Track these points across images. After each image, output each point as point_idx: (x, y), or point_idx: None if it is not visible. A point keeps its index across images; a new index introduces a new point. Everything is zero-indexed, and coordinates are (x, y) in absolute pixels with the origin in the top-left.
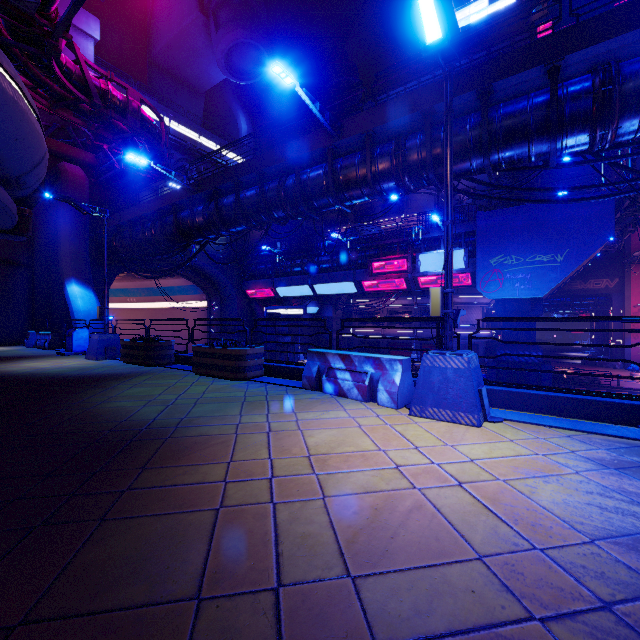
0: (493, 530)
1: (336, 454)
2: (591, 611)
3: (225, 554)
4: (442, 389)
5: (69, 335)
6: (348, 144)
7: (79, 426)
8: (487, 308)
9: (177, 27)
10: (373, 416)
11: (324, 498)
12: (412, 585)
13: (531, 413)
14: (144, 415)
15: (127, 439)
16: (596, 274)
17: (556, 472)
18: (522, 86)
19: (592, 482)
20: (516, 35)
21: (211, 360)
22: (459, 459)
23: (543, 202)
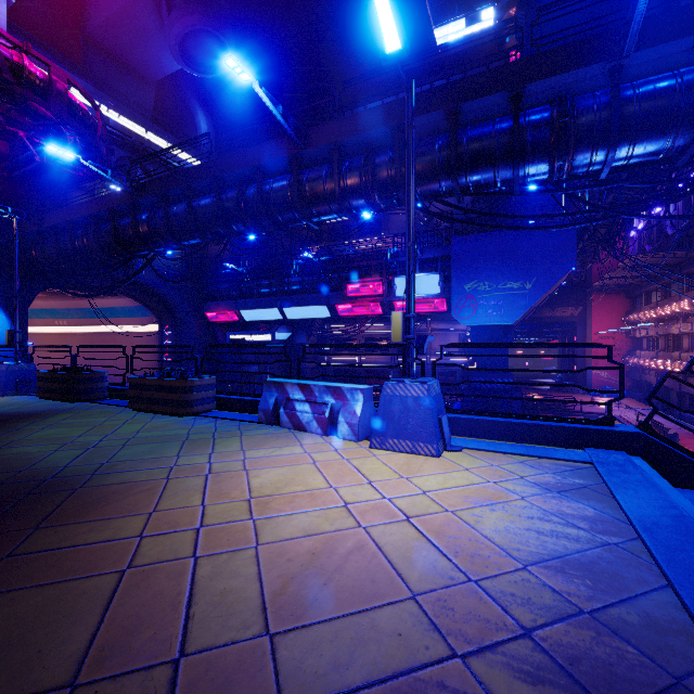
0: (432, 565)
1: (281, 495)
2: (512, 640)
3: (121, 625)
4: (402, 419)
5: None
6: (315, 155)
7: None
8: (464, 335)
9: (120, 1)
10: (331, 450)
11: (257, 546)
12: (336, 636)
13: (490, 440)
14: (53, 462)
15: (22, 493)
16: (563, 302)
17: (503, 499)
18: (488, 110)
19: (535, 507)
20: (482, 58)
21: (151, 393)
22: (412, 492)
23: (509, 229)
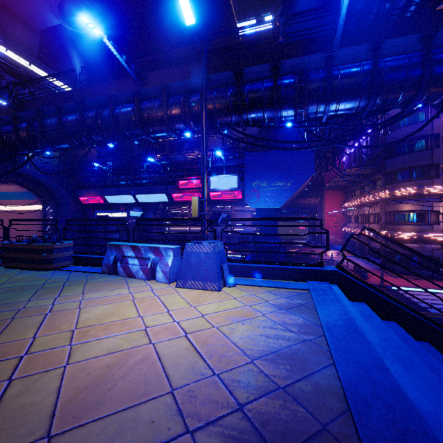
0: (192, 366)
1: (100, 325)
2: (229, 414)
3: None
4: (197, 267)
5: None
6: (151, 92)
7: None
8: (254, 214)
9: None
10: (148, 290)
11: (66, 366)
12: (104, 429)
13: (255, 279)
14: None
15: None
16: (310, 195)
17: (252, 316)
18: (260, 74)
19: (269, 320)
20: (256, 41)
21: (19, 254)
22: (194, 316)
23: (273, 148)
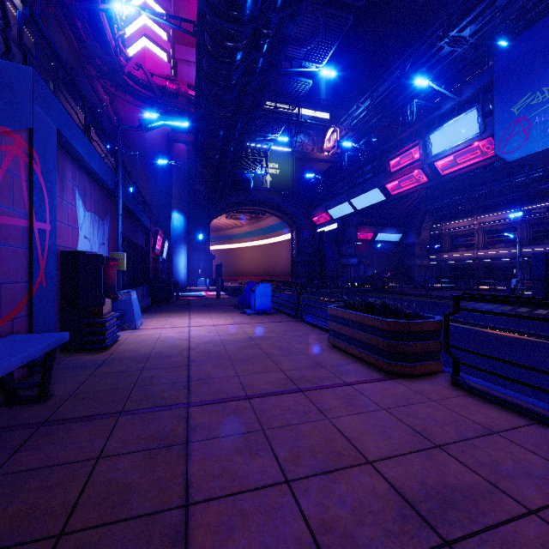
0: None
1: None
2: None
3: None
4: None
5: None
6: None
7: None
8: None
9: None
10: None
11: None
12: None
13: None
14: None
15: None
16: None
17: None
18: None
19: None
20: None
21: None
22: None
23: None
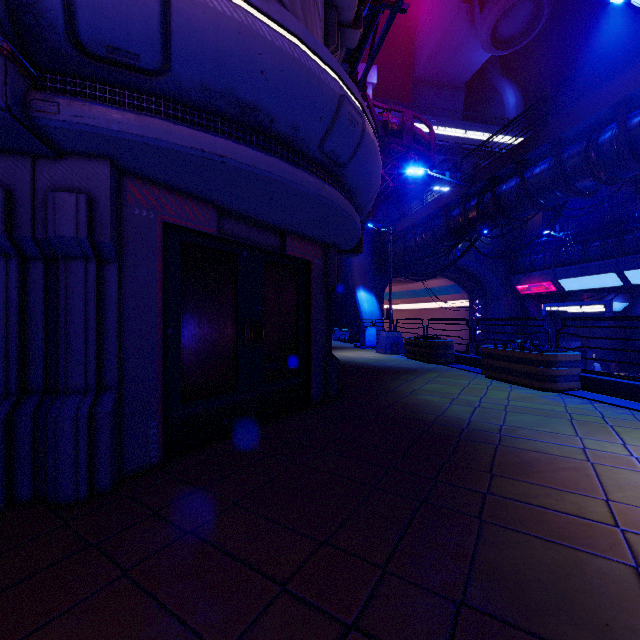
0: None
1: None
2: None
3: None
4: None
5: (362, 332)
6: None
7: (404, 412)
8: None
9: (439, 33)
10: None
11: None
12: None
13: None
14: (456, 413)
15: (454, 435)
16: None
17: None
18: None
19: None
20: None
21: (505, 364)
22: None
23: None
